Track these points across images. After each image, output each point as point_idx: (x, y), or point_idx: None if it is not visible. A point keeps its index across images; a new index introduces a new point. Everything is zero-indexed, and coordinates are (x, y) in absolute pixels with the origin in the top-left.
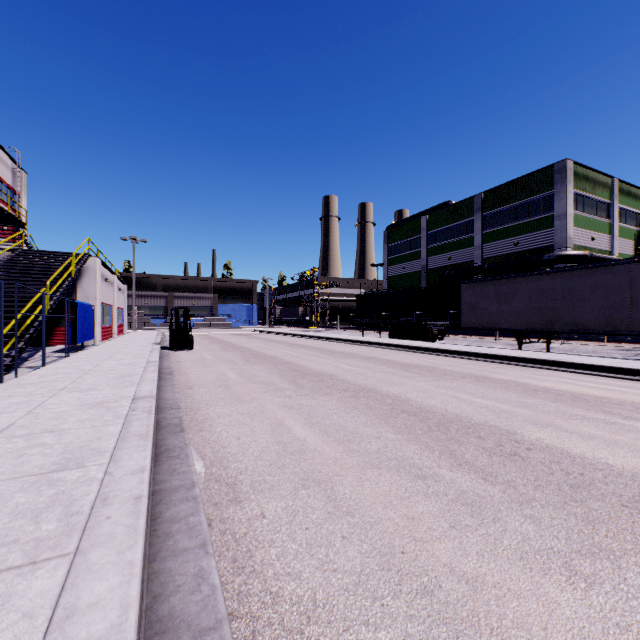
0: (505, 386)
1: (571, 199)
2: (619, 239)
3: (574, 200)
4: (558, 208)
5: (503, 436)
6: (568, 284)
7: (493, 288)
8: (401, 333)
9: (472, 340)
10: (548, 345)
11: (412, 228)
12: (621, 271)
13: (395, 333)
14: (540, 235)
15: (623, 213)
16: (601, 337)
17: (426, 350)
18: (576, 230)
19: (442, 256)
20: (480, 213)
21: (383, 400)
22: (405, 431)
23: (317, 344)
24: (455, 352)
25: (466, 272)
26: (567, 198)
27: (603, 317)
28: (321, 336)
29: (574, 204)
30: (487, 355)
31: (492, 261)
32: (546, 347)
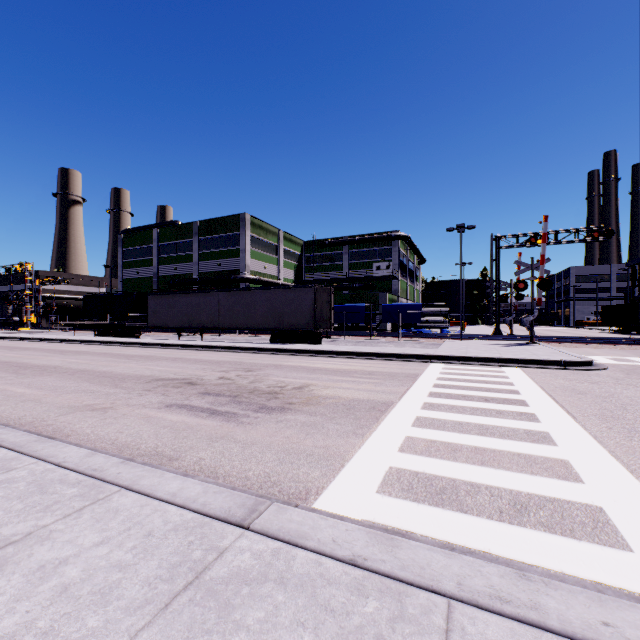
0: (108, 355)
1: (249, 240)
2: (284, 269)
3: (253, 241)
4: (242, 245)
5: (54, 367)
6: (198, 300)
7: (166, 300)
8: (107, 332)
9: (171, 336)
10: (202, 337)
11: (146, 237)
12: (216, 296)
13: (102, 332)
14: (233, 261)
15: (288, 252)
16: (246, 331)
17: (107, 343)
18: (254, 261)
19: (170, 266)
20: (197, 237)
21: (11, 364)
22: (4, 370)
23: (8, 344)
24: (123, 343)
25: (186, 282)
26: (246, 239)
27: (210, 320)
28: (20, 337)
29: (253, 243)
30: (139, 343)
31: (205, 275)
32: (201, 338)
